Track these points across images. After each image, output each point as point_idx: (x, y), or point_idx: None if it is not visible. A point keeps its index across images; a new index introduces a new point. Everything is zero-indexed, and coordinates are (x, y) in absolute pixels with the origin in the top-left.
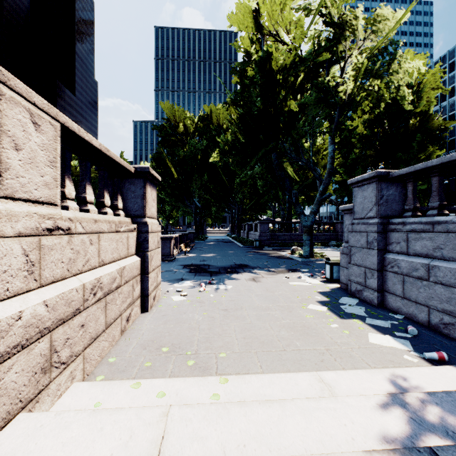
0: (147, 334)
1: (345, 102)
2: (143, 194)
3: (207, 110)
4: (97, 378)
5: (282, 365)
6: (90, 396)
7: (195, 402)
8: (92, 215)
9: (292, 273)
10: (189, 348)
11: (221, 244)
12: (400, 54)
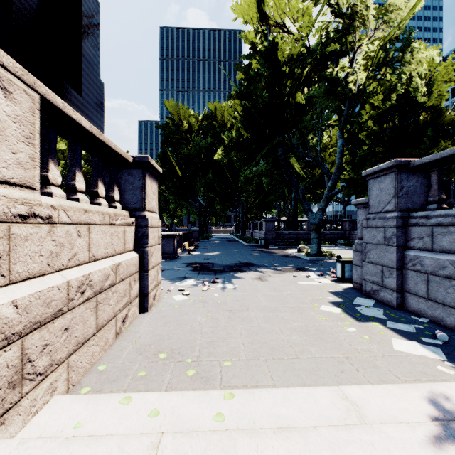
0: (145, 337)
1: (354, 94)
2: (142, 186)
3: (212, 108)
4: (81, 391)
5: (296, 376)
6: (71, 414)
7: (194, 424)
8: (81, 204)
9: (300, 272)
10: (189, 354)
11: (226, 243)
12: (414, 42)
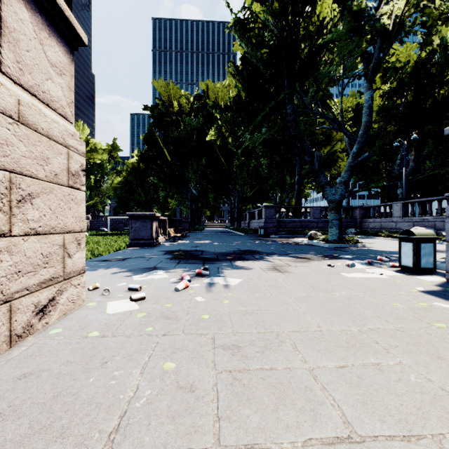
0: None
1: (388, 30)
2: None
3: (204, 88)
4: None
5: None
6: None
7: None
8: None
9: (331, 260)
10: None
11: (220, 234)
12: None
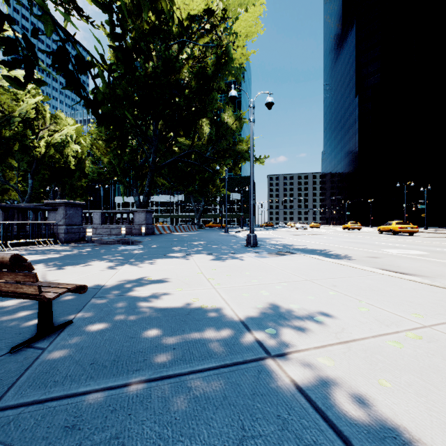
0: None
1: (40, 158)
2: None
3: None
4: None
5: None
6: None
7: None
8: None
9: None
10: None
11: None
12: (69, 147)
